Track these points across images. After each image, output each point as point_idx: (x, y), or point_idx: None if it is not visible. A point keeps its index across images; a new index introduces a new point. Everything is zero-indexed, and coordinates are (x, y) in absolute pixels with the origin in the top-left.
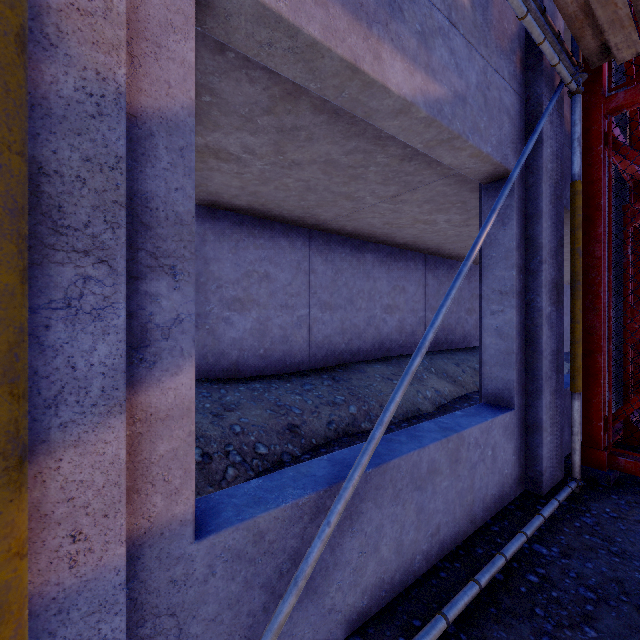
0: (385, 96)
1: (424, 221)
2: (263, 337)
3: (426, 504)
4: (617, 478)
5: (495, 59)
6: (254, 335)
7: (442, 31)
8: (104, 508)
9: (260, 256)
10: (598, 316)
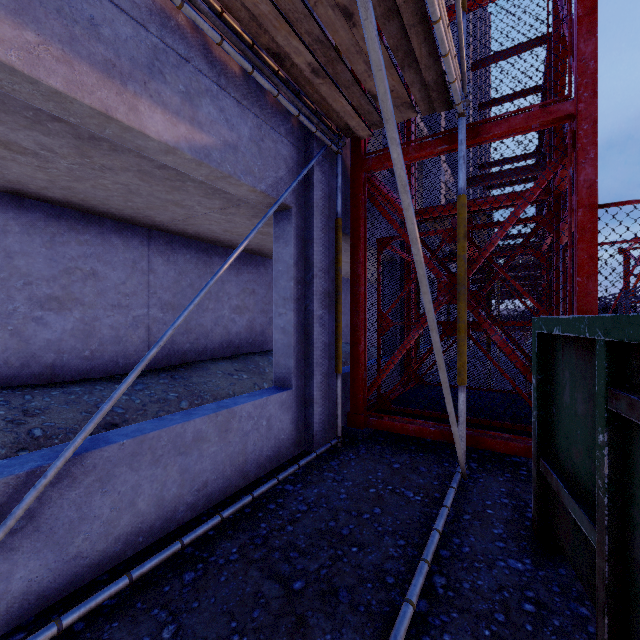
0: (148, 139)
1: (260, 232)
2: (89, 338)
3: (192, 466)
4: (371, 433)
5: (271, 118)
6: (77, 336)
7: (210, 93)
8: None
9: (85, 253)
10: (359, 317)
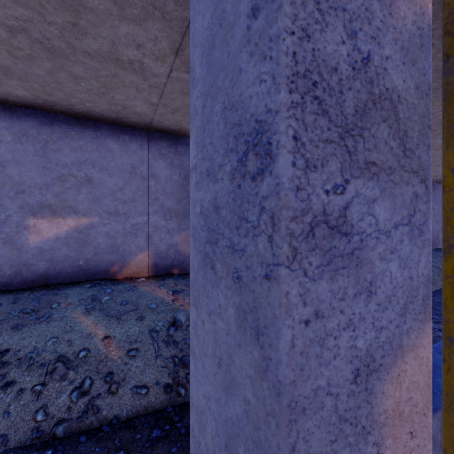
0: None
1: None
2: None
3: None
4: None
5: None
6: None
7: None
8: (422, 407)
9: None
10: None
